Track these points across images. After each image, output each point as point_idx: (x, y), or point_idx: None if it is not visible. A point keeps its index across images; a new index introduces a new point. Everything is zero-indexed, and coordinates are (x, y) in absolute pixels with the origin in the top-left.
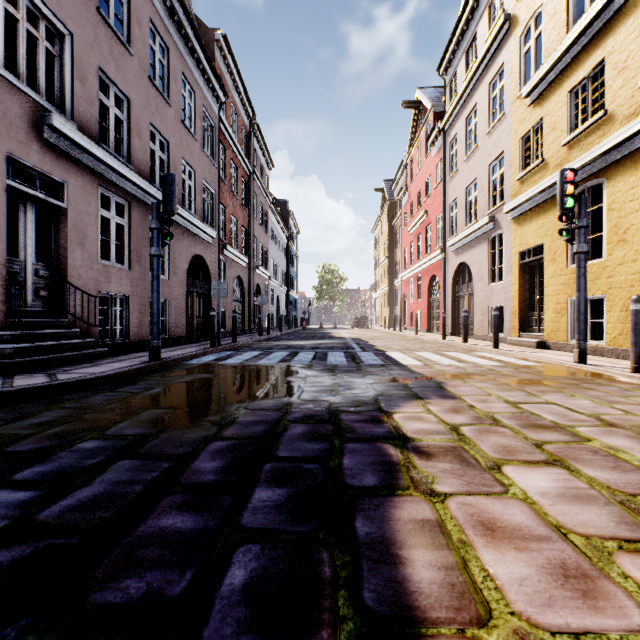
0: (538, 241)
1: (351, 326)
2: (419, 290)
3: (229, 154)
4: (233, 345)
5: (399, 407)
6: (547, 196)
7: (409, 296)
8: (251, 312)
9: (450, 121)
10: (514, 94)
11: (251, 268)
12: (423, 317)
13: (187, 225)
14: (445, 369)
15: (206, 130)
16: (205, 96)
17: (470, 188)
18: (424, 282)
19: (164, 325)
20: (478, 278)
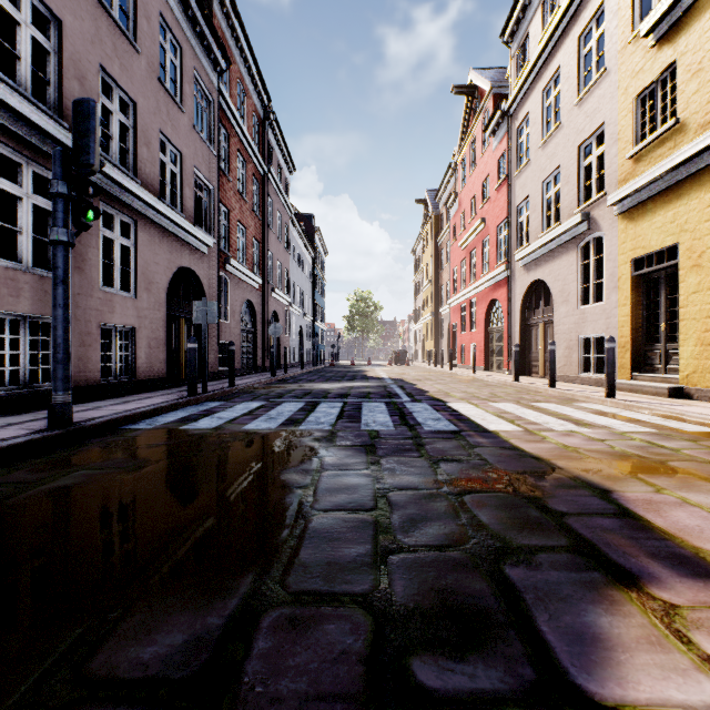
0: (667, 241)
1: (388, 362)
2: (473, 318)
3: (235, 143)
4: (228, 391)
5: (611, 653)
6: (687, 172)
7: (460, 326)
8: (265, 345)
9: (518, 99)
10: (623, 38)
11: (265, 291)
12: (479, 352)
13: (167, 224)
14: (572, 444)
15: (200, 104)
16: (197, 56)
17: (548, 182)
18: (480, 308)
19: (129, 363)
20: (562, 299)
